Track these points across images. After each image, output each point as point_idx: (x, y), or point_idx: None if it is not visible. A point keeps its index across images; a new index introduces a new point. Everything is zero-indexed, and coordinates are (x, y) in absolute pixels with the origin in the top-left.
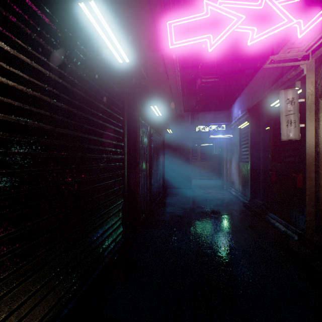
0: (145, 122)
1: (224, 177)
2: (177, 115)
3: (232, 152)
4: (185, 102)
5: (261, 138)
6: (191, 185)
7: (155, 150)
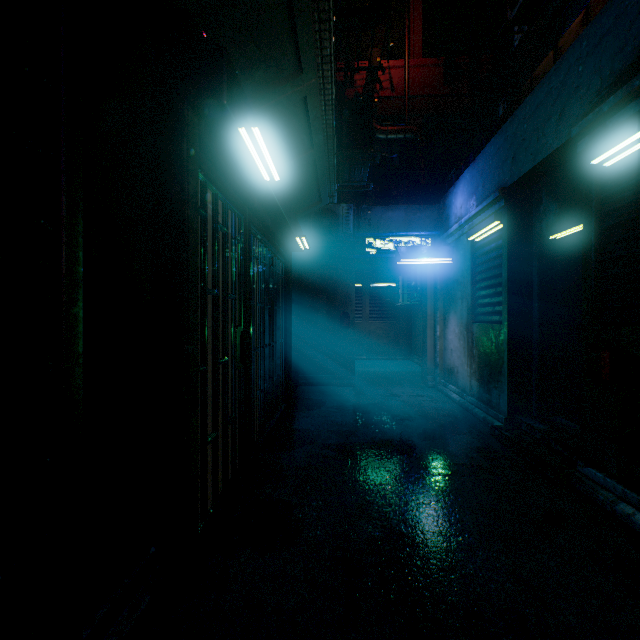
0: (229, 199)
1: (429, 357)
2: (321, 211)
3: (450, 299)
4: (343, 170)
5: (536, 263)
6: (353, 378)
7: (265, 290)
